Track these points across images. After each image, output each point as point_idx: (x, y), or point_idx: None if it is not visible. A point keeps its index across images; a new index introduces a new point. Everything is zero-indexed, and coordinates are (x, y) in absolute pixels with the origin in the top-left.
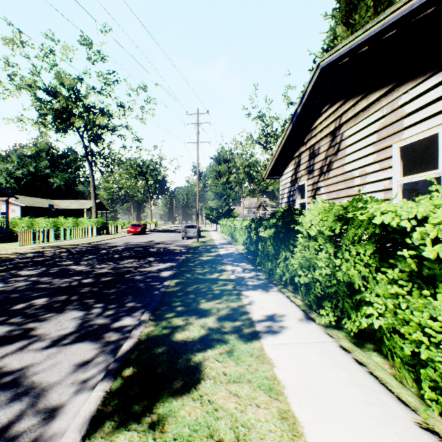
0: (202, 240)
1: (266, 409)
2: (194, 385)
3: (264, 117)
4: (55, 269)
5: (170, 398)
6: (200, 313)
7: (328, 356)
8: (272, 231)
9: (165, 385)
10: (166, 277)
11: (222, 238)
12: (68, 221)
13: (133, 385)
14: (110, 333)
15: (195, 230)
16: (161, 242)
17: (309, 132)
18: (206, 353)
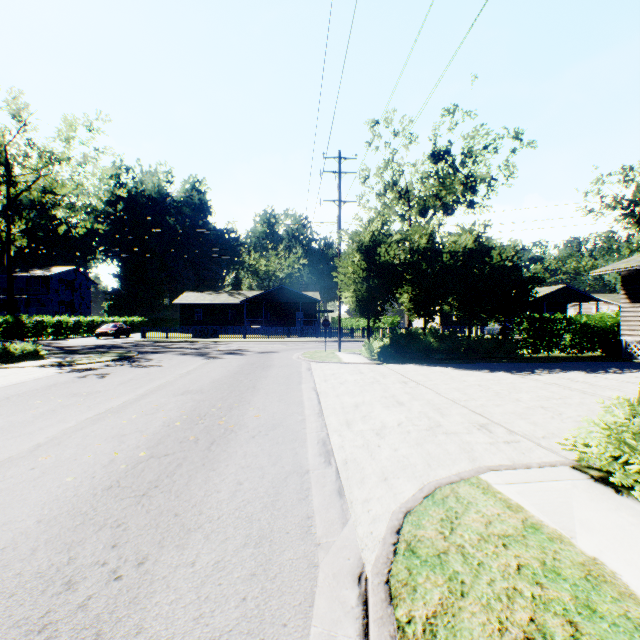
0: None
1: None
2: None
3: None
4: None
5: None
6: None
7: None
8: None
9: None
10: None
11: None
12: None
13: None
14: None
15: None
16: None
17: None
18: None
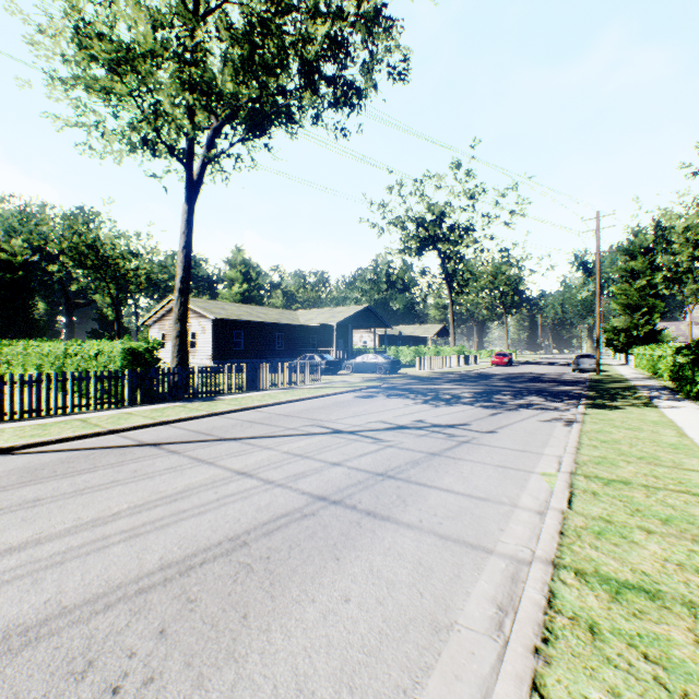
0: (602, 374)
1: (653, 413)
2: (620, 409)
3: None
4: (482, 384)
5: (611, 409)
6: (618, 401)
7: (698, 413)
8: (690, 357)
9: (607, 408)
10: (579, 393)
11: (637, 373)
12: (428, 349)
13: (593, 407)
14: (565, 402)
15: (590, 361)
16: (545, 374)
17: None
18: (625, 407)
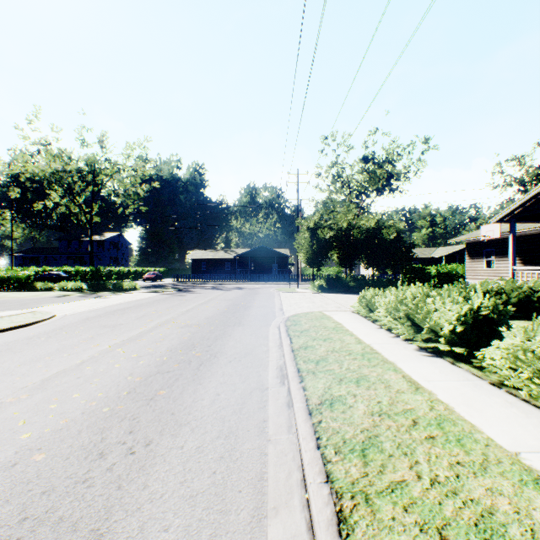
0: None
1: None
2: None
3: None
4: None
5: None
6: None
7: None
8: None
9: None
10: None
11: None
12: None
13: None
14: None
15: None
16: None
17: None
18: None
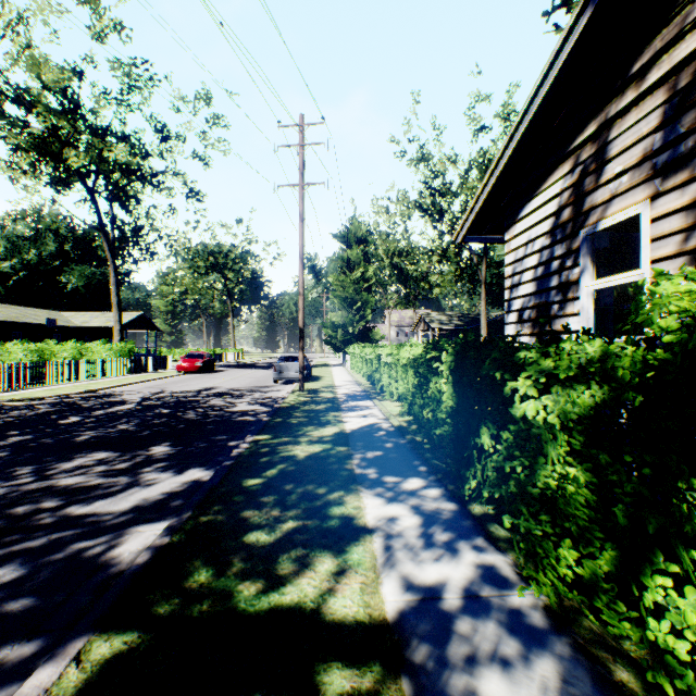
0: (311, 387)
1: None
2: None
3: (429, 159)
4: None
5: None
6: None
7: None
8: (584, 393)
9: None
10: (112, 580)
11: (353, 382)
12: (63, 348)
13: None
14: None
15: (298, 366)
16: (226, 392)
17: (669, 20)
18: None
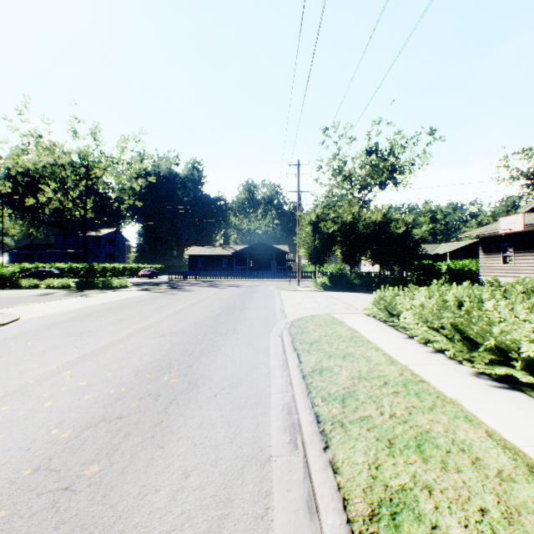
0: None
1: None
2: None
3: None
4: None
5: None
6: None
7: None
8: None
9: None
10: None
11: None
12: None
13: None
14: None
15: None
16: None
17: None
18: None
